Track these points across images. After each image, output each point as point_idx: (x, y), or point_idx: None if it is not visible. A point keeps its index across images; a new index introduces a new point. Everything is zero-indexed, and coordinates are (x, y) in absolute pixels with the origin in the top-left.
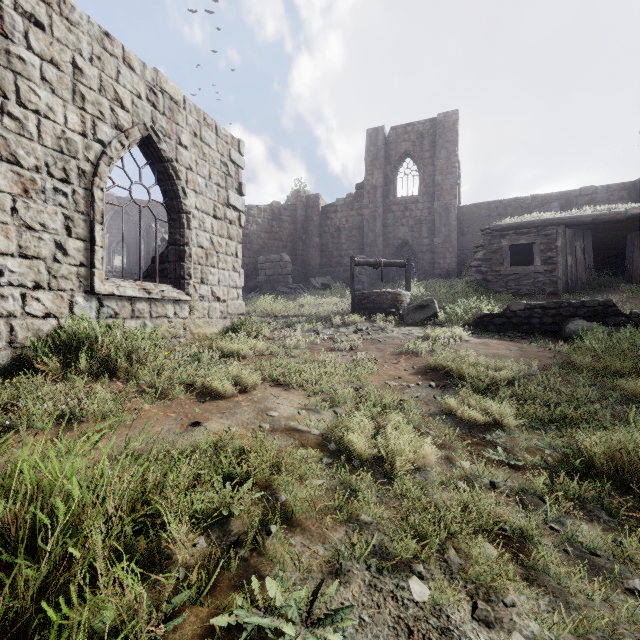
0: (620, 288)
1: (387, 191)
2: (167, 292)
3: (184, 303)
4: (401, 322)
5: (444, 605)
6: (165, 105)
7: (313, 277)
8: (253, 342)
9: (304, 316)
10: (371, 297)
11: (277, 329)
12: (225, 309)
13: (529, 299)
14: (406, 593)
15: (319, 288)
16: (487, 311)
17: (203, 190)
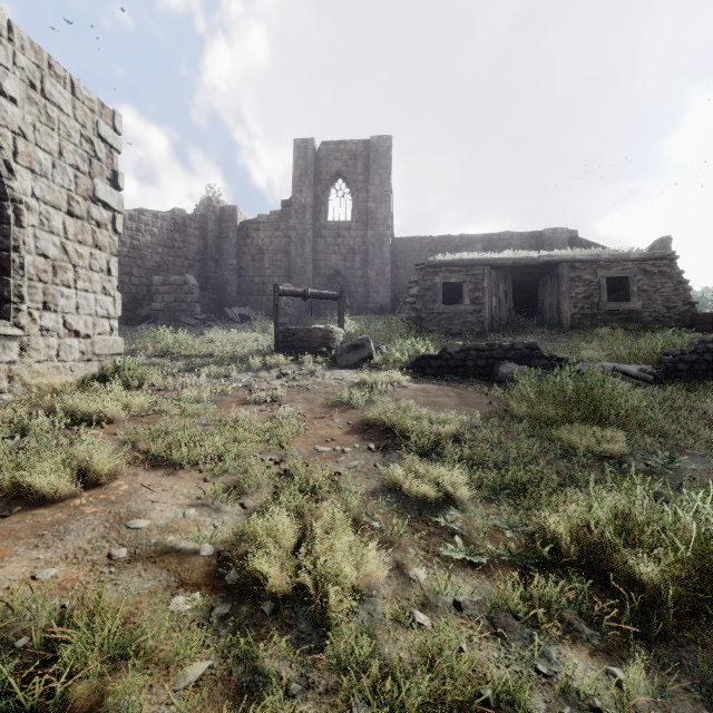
0: (535, 330)
1: (318, 213)
2: None
3: (9, 339)
4: (334, 364)
5: None
6: None
7: (229, 306)
8: (128, 397)
9: (213, 356)
10: (299, 334)
11: (173, 374)
12: (89, 348)
13: (460, 339)
14: None
15: (236, 320)
16: (424, 352)
17: (48, 171)
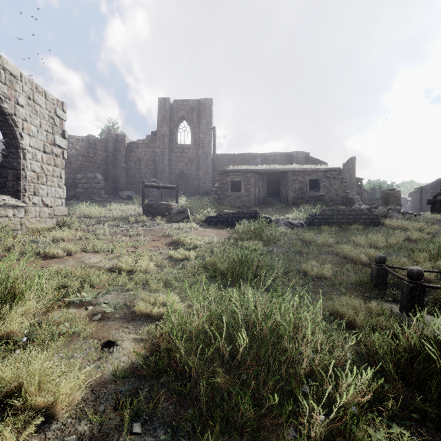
0: (275, 205)
1: (172, 139)
2: (8, 200)
3: (21, 208)
4: (170, 220)
5: (138, 294)
6: (6, 78)
7: (121, 190)
8: (74, 232)
9: (111, 217)
10: (154, 206)
11: (91, 225)
12: (52, 212)
13: (238, 209)
14: (128, 294)
15: (125, 198)
16: (211, 215)
17: (35, 134)
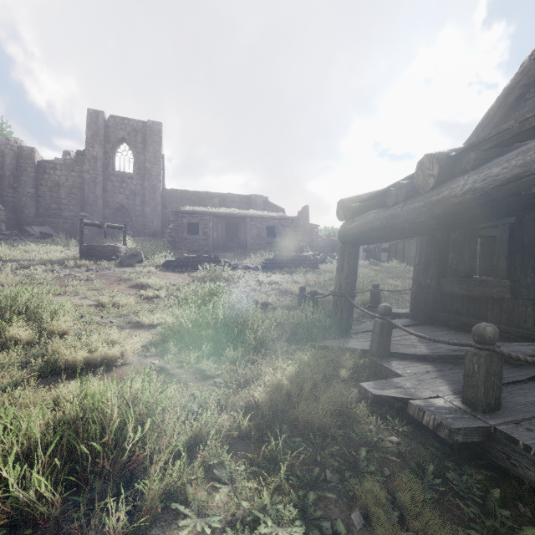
0: (234, 250)
1: (107, 164)
2: None
3: None
4: (120, 265)
5: (132, 318)
6: None
7: (27, 225)
8: (12, 276)
9: (36, 260)
10: (98, 248)
11: (14, 270)
12: None
13: (196, 253)
14: (124, 318)
15: (37, 236)
16: (170, 259)
17: None
